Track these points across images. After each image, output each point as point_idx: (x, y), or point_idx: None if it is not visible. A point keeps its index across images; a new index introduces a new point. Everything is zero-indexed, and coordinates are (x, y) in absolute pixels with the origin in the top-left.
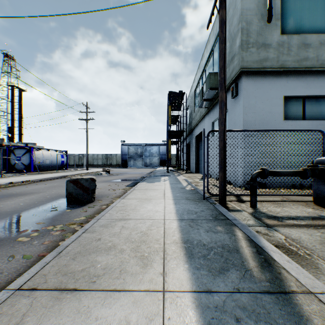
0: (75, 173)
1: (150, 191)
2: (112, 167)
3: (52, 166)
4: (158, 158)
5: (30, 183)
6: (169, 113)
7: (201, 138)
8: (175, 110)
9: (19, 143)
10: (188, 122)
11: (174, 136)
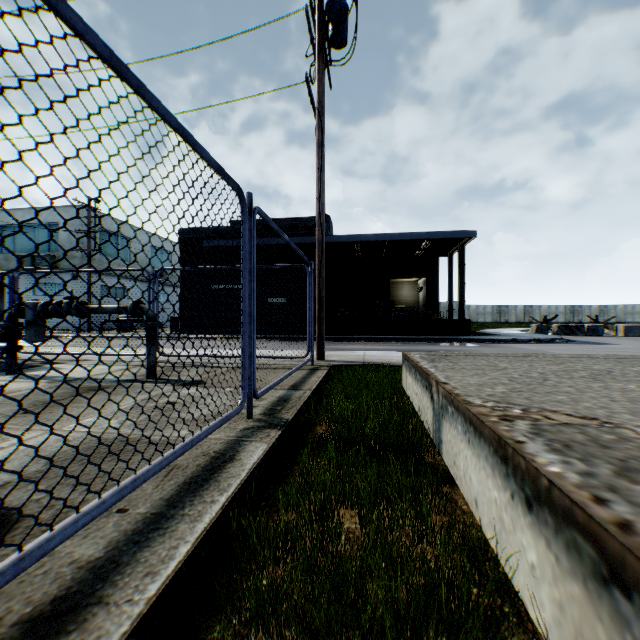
0: None
1: None
2: None
3: None
4: None
5: None
6: None
7: None
8: None
9: None
10: None
11: None
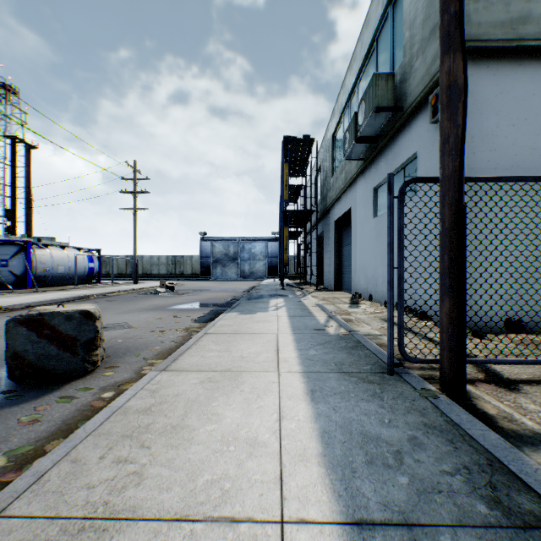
0: (108, 290)
1: (243, 340)
2: (185, 279)
3: (71, 277)
4: (265, 262)
5: (0, 313)
6: (286, 178)
7: (346, 224)
8: (295, 175)
9: (24, 238)
10: (319, 197)
11: (295, 222)
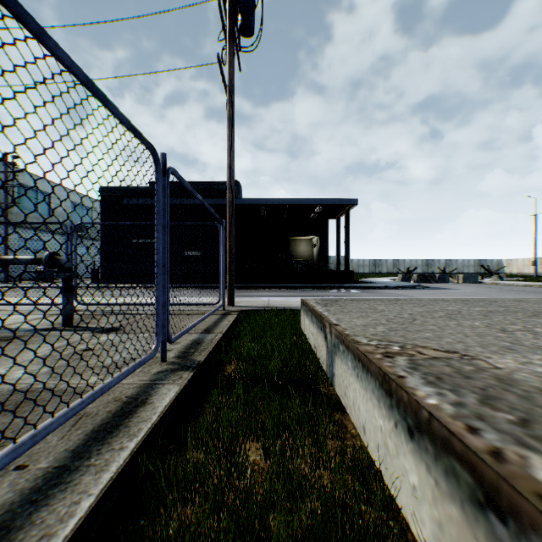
0: None
1: None
2: None
3: None
4: None
5: None
6: None
7: None
8: None
9: None
10: None
11: None
